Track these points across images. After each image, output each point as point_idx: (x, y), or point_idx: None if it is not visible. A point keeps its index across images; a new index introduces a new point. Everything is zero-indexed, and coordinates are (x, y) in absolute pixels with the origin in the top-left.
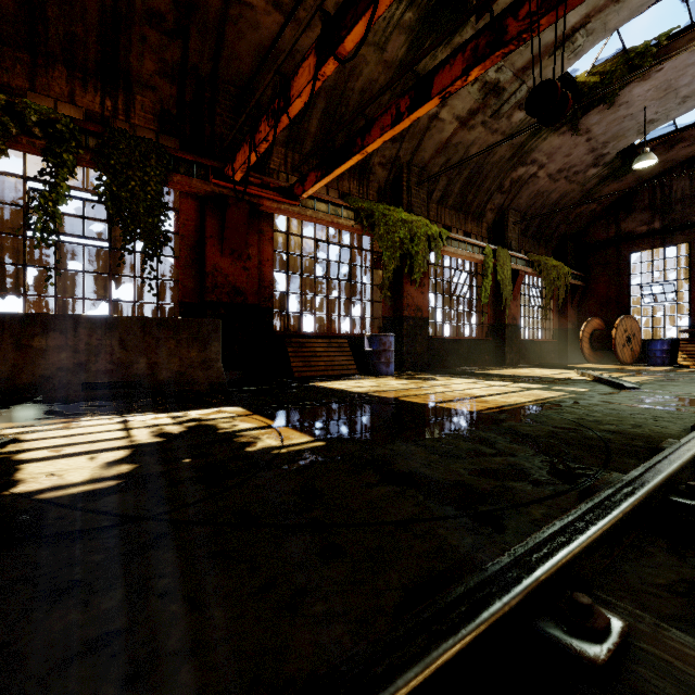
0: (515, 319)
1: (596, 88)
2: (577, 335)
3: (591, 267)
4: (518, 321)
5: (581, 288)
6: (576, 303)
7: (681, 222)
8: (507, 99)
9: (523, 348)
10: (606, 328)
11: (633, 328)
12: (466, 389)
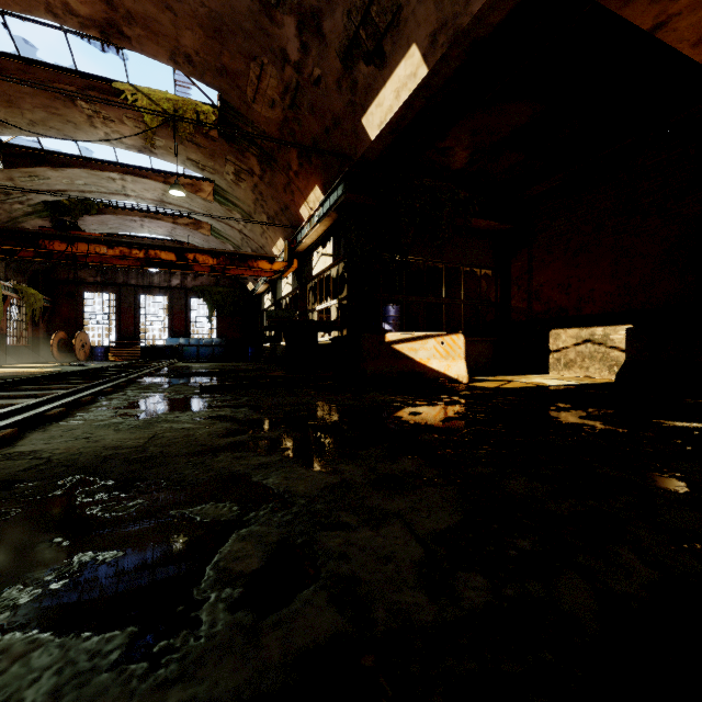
0: (3, 330)
1: (68, 208)
2: (47, 341)
3: (58, 296)
4: (5, 332)
5: (51, 309)
6: (47, 319)
7: (112, 281)
8: (13, 198)
9: (7, 351)
10: (69, 338)
11: (86, 339)
12: (13, 370)
